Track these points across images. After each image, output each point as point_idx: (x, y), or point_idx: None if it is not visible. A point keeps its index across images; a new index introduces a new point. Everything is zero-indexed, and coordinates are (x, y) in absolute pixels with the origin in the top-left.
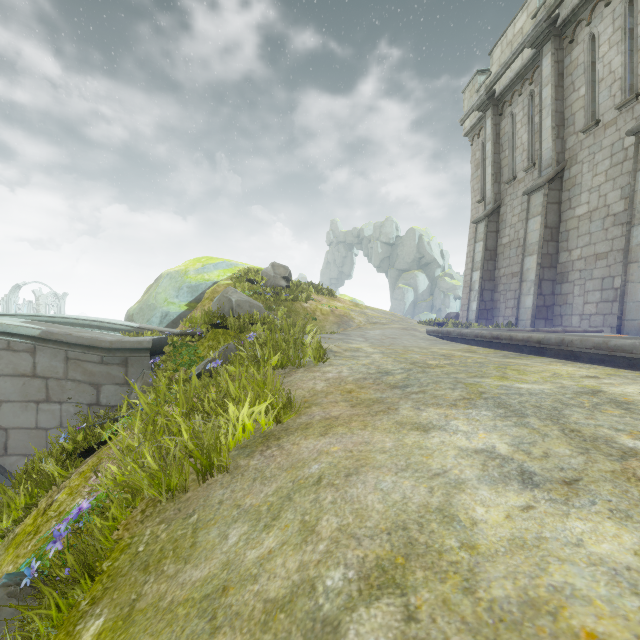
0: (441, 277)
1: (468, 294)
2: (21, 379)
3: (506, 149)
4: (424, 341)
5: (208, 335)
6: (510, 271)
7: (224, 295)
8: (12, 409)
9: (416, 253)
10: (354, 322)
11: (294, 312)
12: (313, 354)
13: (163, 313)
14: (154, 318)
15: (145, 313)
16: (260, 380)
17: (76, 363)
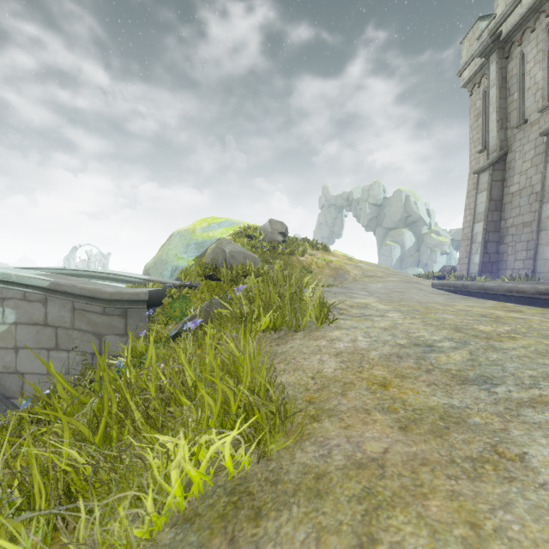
0: (427, 234)
1: (467, 247)
2: (35, 327)
3: (514, 92)
4: (436, 295)
5: (201, 287)
6: (520, 221)
7: (218, 246)
8: (27, 355)
9: (403, 212)
10: (349, 275)
11: (290, 265)
12: (315, 313)
13: (173, 267)
14: (166, 272)
15: (158, 267)
16: (239, 356)
17: (81, 313)
